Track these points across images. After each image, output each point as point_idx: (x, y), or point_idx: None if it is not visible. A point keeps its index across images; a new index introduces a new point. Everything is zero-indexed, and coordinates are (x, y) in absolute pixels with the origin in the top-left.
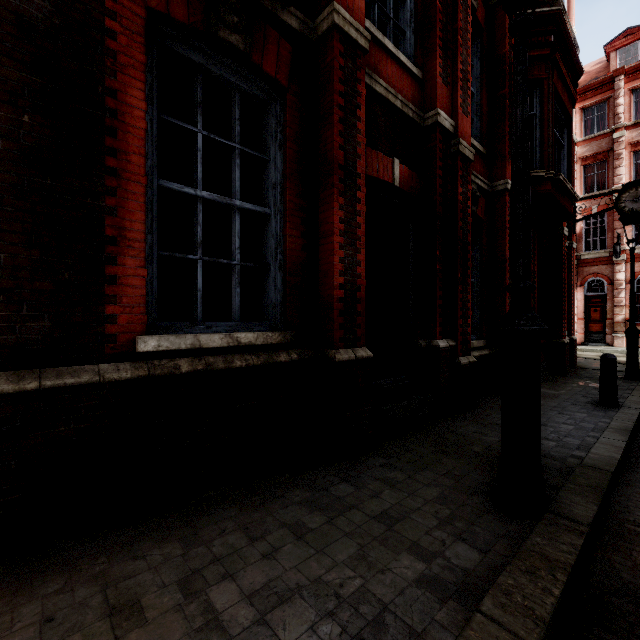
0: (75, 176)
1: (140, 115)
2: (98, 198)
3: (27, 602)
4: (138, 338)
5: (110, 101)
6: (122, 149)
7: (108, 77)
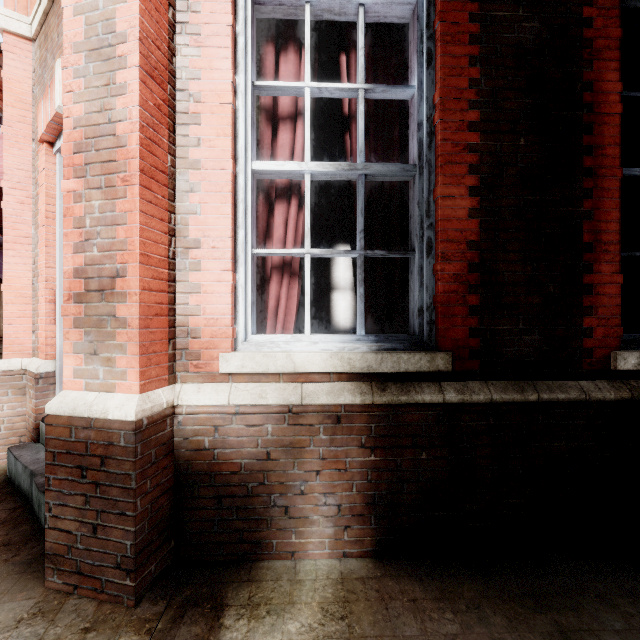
0: (557, 186)
1: (614, 99)
2: (576, 204)
3: (601, 629)
4: (617, 354)
5: (586, 96)
6: (597, 144)
7: (584, 71)
